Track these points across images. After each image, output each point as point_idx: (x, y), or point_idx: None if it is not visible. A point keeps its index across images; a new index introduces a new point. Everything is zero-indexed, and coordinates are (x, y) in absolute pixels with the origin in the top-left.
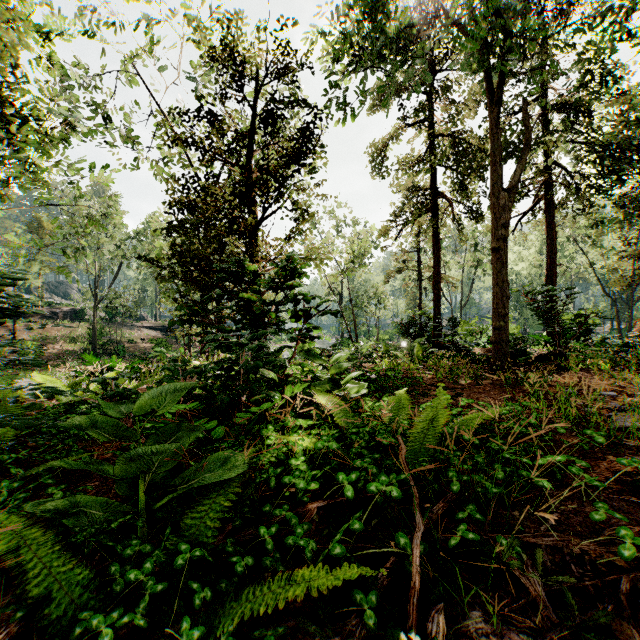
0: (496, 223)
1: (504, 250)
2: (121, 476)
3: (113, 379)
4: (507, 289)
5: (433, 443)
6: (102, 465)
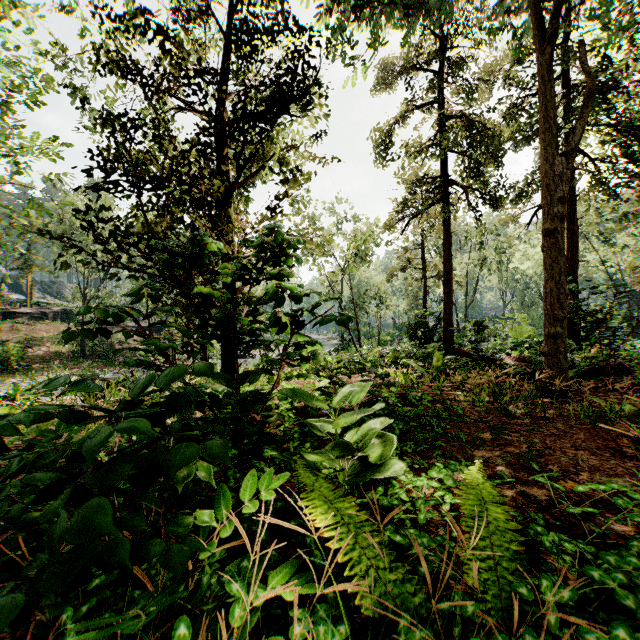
0: (550, 197)
1: (561, 232)
2: None
3: None
4: (565, 284)
5: None
6: None
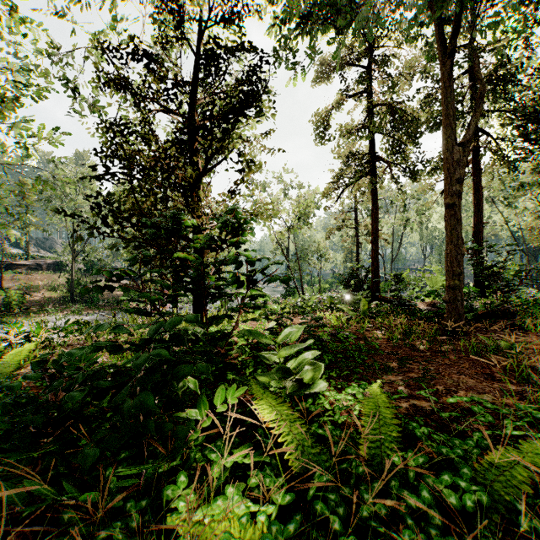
0: (450, 178)
1: (459, 206)
2: None
3: None
4: (462, 246)
5: None
6: None
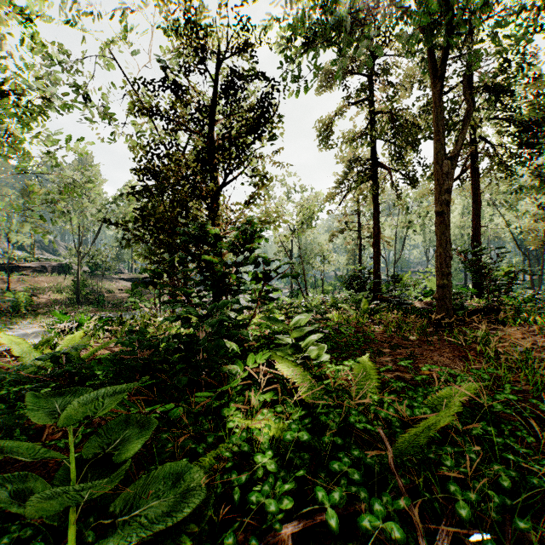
0: (440, 189)
1: (447, 214)
2: (38, 515)
3: (64, 353)
4: (450, 250)
5: (422, 440)
6: (26, 482)
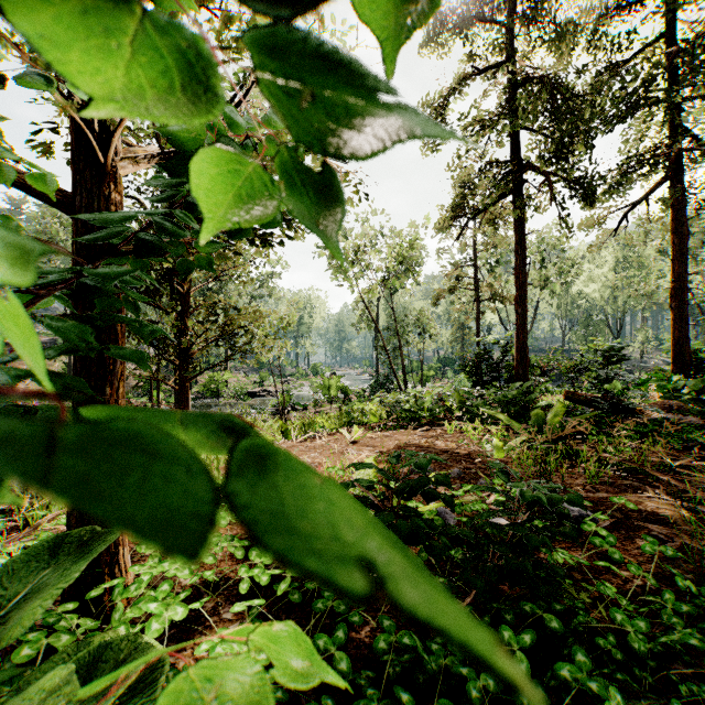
0: None
1: None
2: None
3: None
4: None
5: None
6: None
